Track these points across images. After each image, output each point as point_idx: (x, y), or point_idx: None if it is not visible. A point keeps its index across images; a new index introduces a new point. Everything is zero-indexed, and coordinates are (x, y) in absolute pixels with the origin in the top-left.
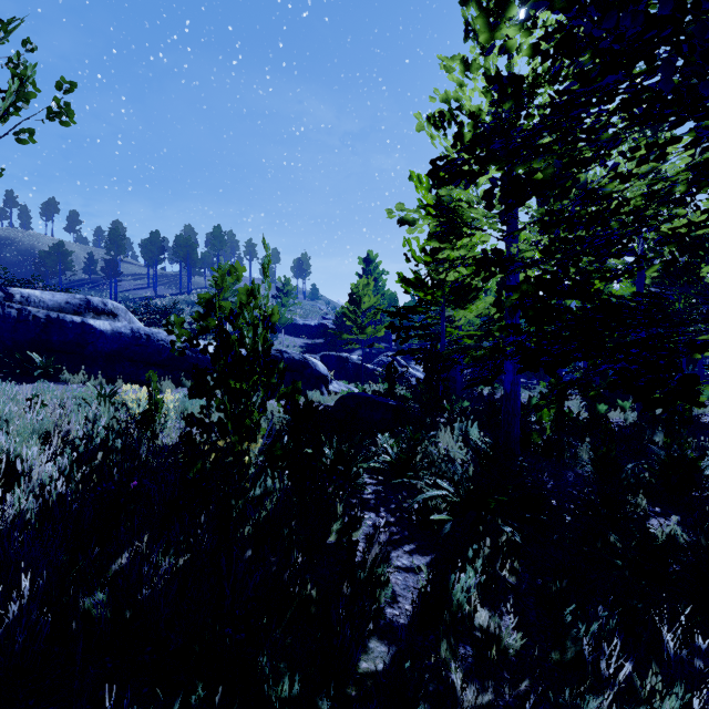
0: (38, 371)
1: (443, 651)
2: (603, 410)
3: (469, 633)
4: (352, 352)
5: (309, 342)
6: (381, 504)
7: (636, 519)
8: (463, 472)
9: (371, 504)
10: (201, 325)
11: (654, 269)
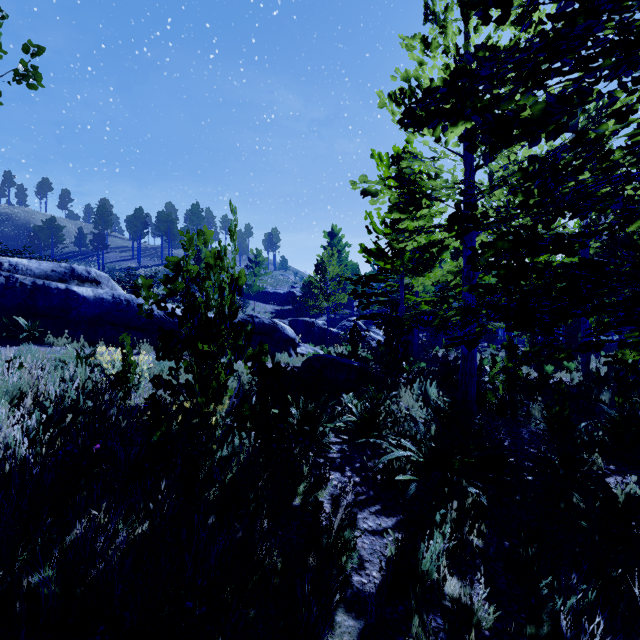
0: (23, 334)
1: (414, 626)
2: (550, 370)
3: (439, 602)
4: (318, 318)
5: (279, 309)
6: (346, 463)
7: (594, 477)
8: (425, 431)
9: (337, 463)
10: (168, 287)
11: (638, 224)
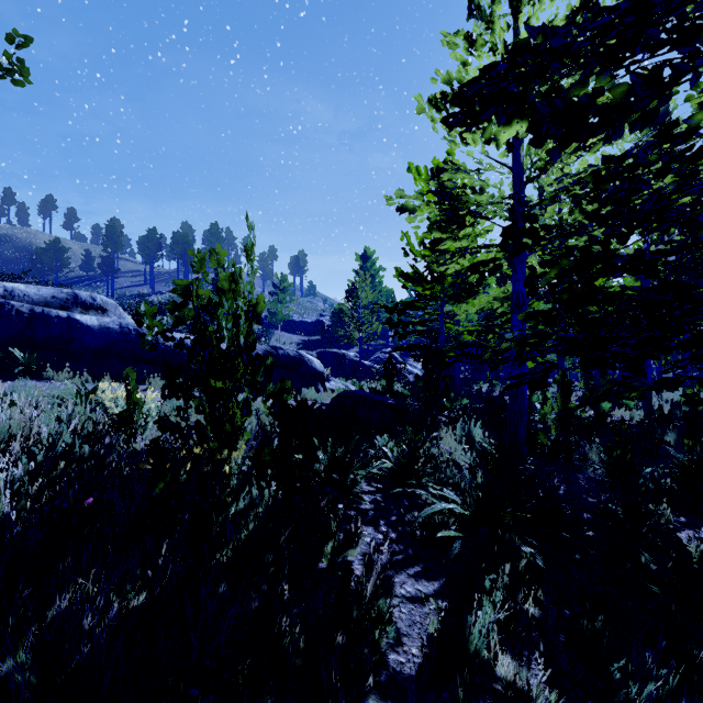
0: (19, 368)
1: None
2: (607, 408)
3: (490, 687)
4: (349, 349)
5: (306, 339)
6: (381, 516)
7: (664, 532)
8: (471, 479)
9: (370, 516)
10: (176, 315)
11: None
